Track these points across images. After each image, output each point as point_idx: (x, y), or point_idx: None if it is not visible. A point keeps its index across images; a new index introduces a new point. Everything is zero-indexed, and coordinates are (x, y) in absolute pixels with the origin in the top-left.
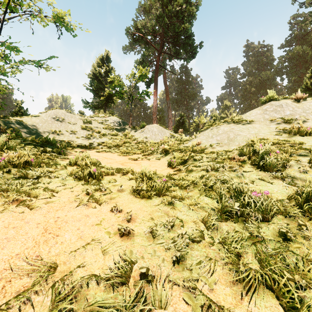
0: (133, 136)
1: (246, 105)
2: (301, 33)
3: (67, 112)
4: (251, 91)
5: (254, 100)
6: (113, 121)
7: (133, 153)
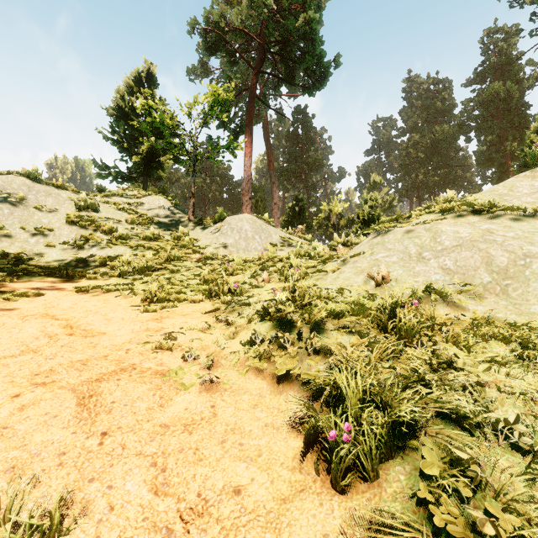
0: (196, 242)
1: (409, 183)
2: (501, 61)
3: (37, 184)
4: (417, 159)
5: (422, 175)
6: (155, 206)
7: (180, 299)
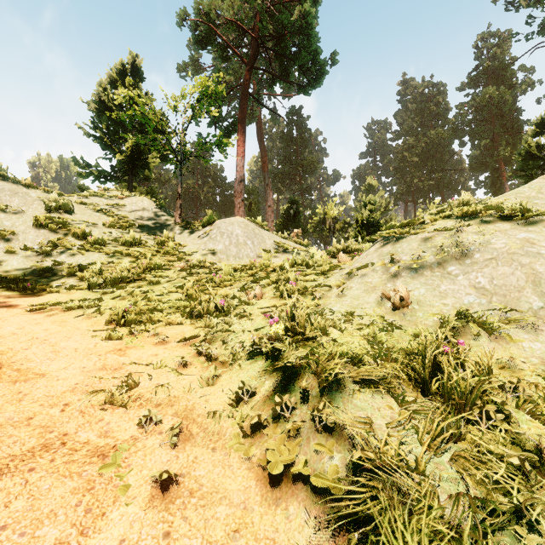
0: (183, 247)
1: (404, 187)
2: (495, 66)
3: (1, 181)
4: (412, 163)
5: (417, 178)
6: (138, 208)
7: (155, 321)
